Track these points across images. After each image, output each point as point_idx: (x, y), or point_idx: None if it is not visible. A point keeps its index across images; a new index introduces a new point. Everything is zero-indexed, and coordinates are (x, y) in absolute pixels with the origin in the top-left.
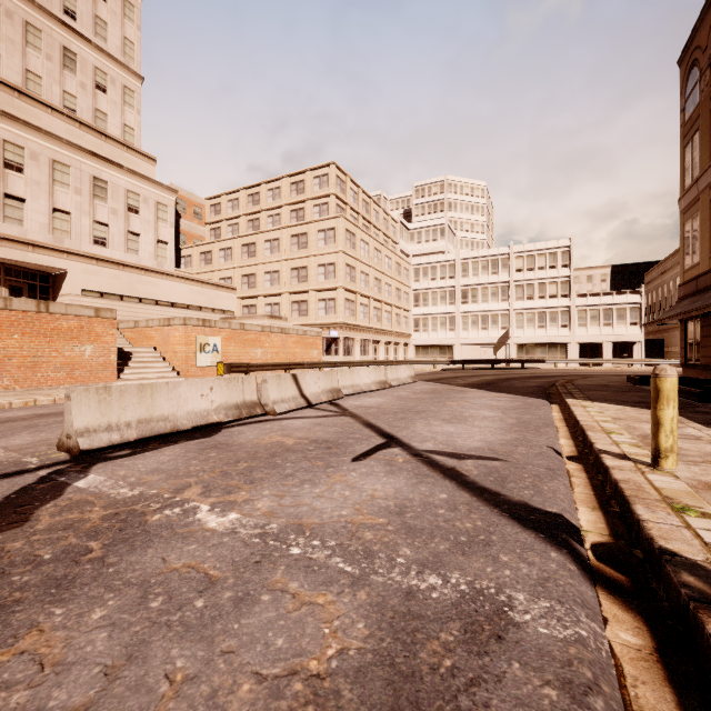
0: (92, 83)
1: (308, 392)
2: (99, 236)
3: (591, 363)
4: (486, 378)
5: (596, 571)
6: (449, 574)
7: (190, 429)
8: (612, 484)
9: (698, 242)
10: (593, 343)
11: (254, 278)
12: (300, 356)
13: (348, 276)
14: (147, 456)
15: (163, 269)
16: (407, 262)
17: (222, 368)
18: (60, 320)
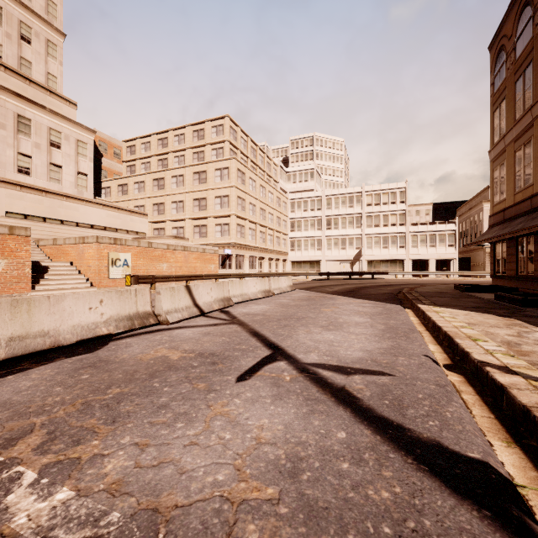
0: (17, 35)
1: (201, 302)
2: (23, 166)
3: (421, 275)
4: (347, 286)
5: None
6: None
7: (74, 343)
8: (517, 408)
9: (504, 183)
10: (422, 260)
11: (163, 206)
12: (200, 269)
13: (239, 206)
14: (6, 381)
15: (83, 196)
16: (285, 197)
17: (130, 279)
18: None
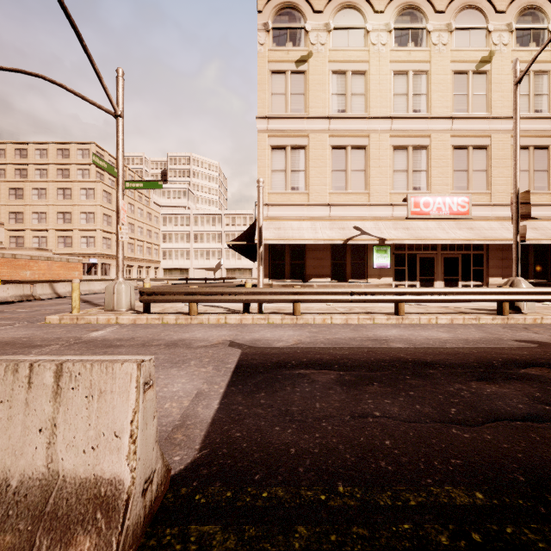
0: None
1: (59, 292)
2: None
3: None
4: None
5: None
6: None
7: None
8: None
9: None
10: None
11: (22, 215)
12: (64, 275)
13: (105, 221)
14: None
15: None
16: (157, 212)
17: (0, 283)
18: None
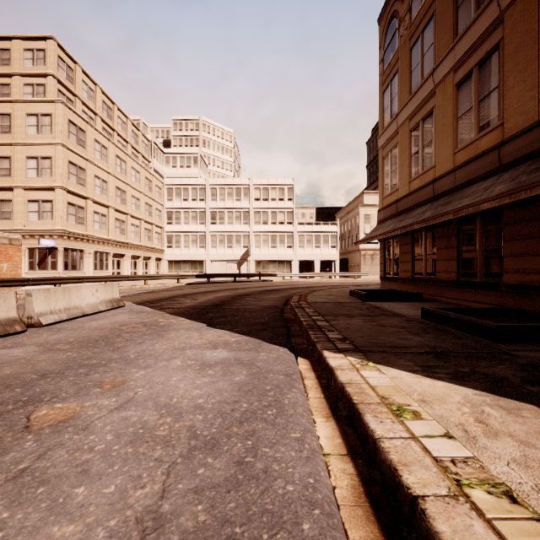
0: None
1: None
2: None
3: (308, 276)
4: (221, 294)
5: None
6: None
7: None
8: None
9: (397, 171)
10: (308, 261)
11: None
12: None
13: (72, 176)
14: None
15: None
16: (159, 181)
17: None
18: None
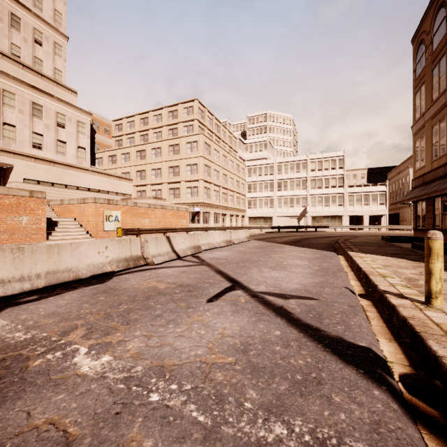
0: (32, 39)
1: (177, 249)
2: (36, 142)
3: (357, 228)
4: (294, 238)
5: (411, 406)
6: (292, 421)
7: (89, 277)
8: (400, 319)
9: (424, 153)
10: (358, 216)
11: (145, 173)
12: (174, 223)
13: (206, 172)
14: (49, 300)
15: (82, 166)
16: (243, 164)
17: (121, 232)
18: (3, 199)
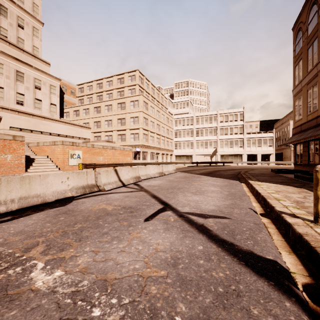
0: (16, 24)
1: (123, 178)
2: (19, 100)
3: (252, 163)
4: (208, 170)
5: (317, 316)
6: None
7: (54, 201)
8: (296, 235)
9: (301, 109)
10: (253, 154)
11: (100, 123)
12: (121, 160)
13: (144, 122)
14: (20, 220)
15: (54, 117)
16: (171, 117)
17: (81, 166)
18: None
